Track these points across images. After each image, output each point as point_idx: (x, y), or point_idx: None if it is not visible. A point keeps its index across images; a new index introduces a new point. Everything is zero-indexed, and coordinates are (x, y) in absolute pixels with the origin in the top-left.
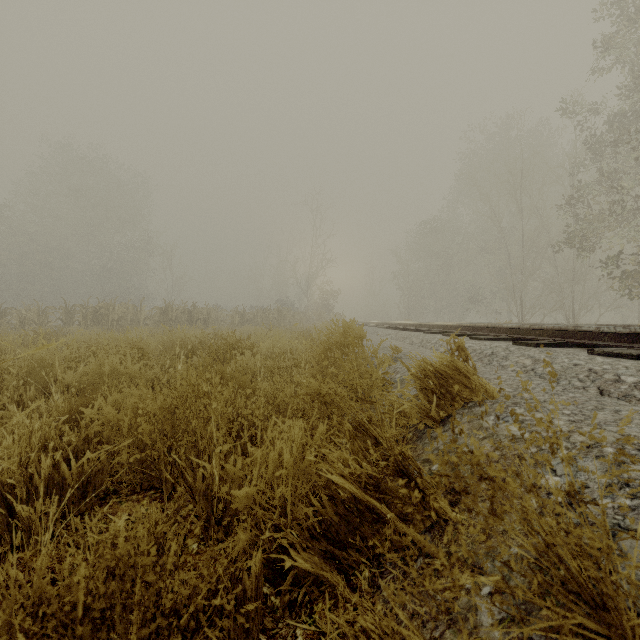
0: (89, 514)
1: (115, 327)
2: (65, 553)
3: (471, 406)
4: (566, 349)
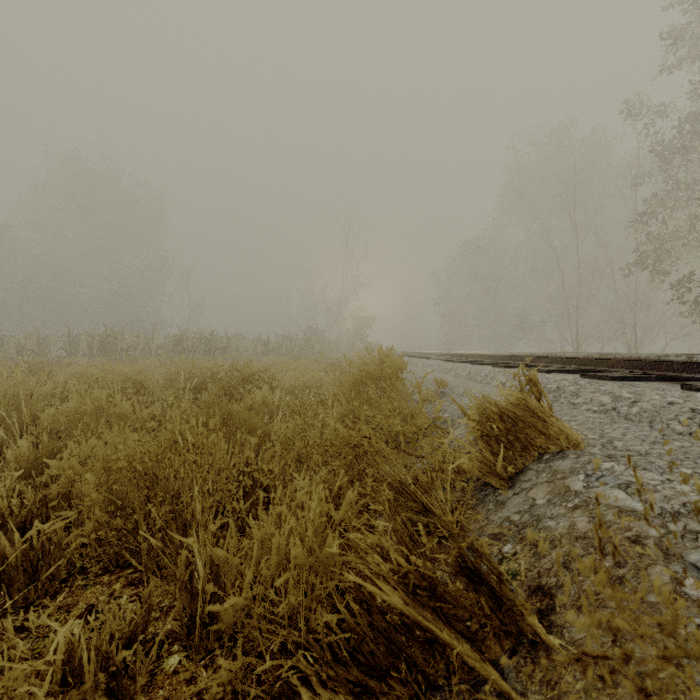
0: (40, 605)
1: (124, 357)
2: None
3: (548, 459)
4: (650, 383)
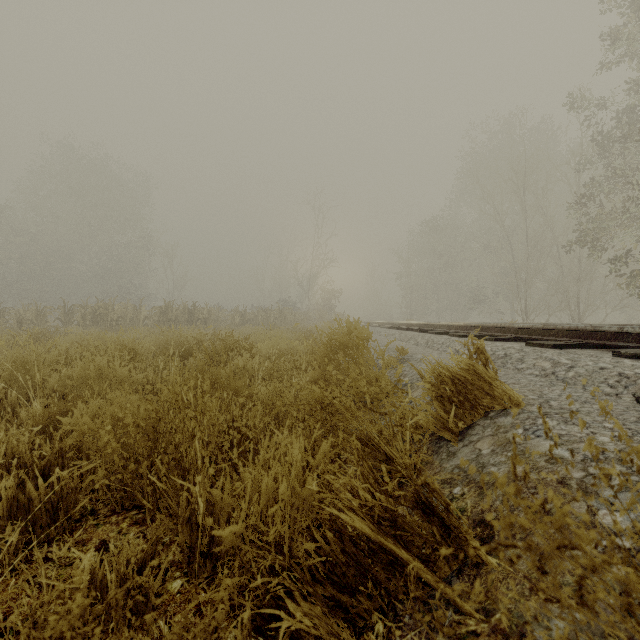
0: (59, 540)
1: (114, 327)
2: (12, 603)
3: (493, 416)
4: (586, 351)
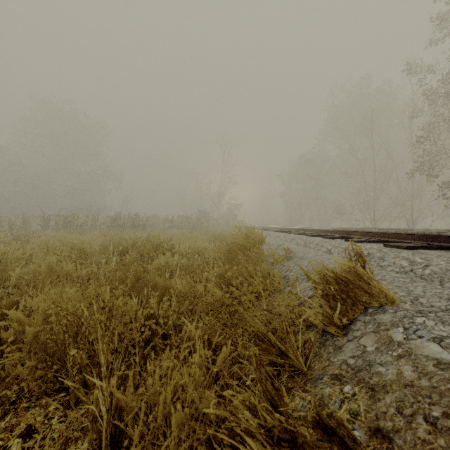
0: None
1: (79, 230)
2: None
3: (372, 312)
4: (434, 251)
